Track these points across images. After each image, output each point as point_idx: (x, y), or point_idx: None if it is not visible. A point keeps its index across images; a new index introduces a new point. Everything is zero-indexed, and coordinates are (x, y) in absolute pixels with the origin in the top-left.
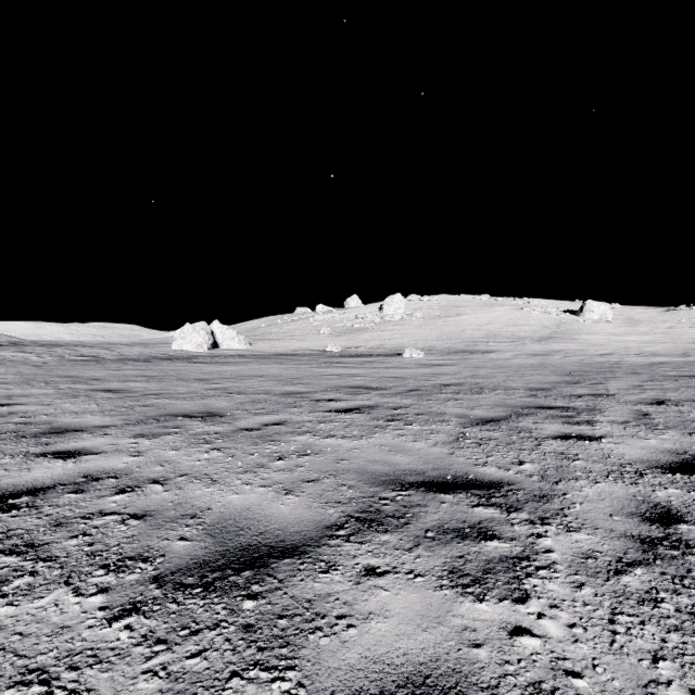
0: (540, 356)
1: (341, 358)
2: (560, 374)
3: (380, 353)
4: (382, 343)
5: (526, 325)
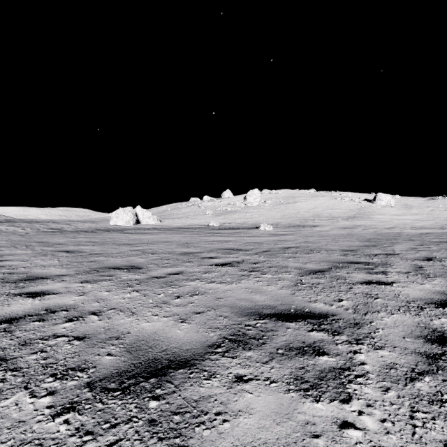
0: (348, 229)
1: (219, 230)
2: (362, 240)
3: (244, 227)
4: (246, 220)
5: (338, 209)
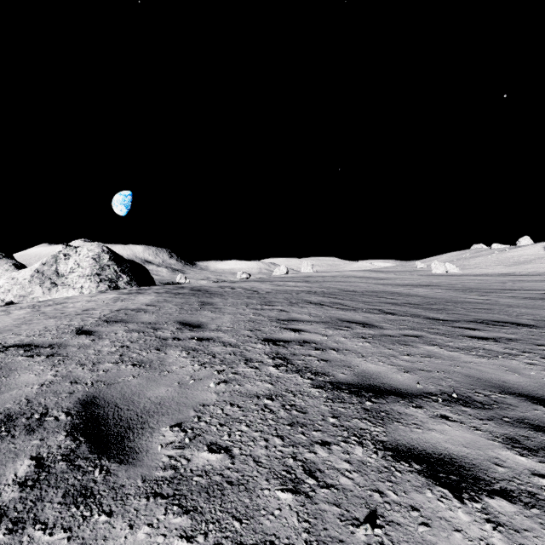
0: None
1: (509, 276)
2: None
3: (531, 274)
4: (537, 270)
5: None
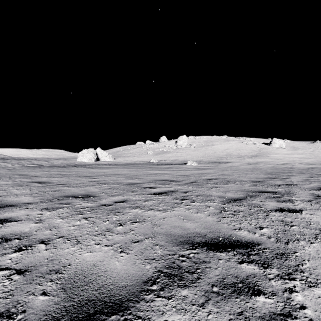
0: (253, 164)
1: (157, 165)
2: (265, 173)
3: (176, 163)
4: (177, 158)
5: (244, 150)
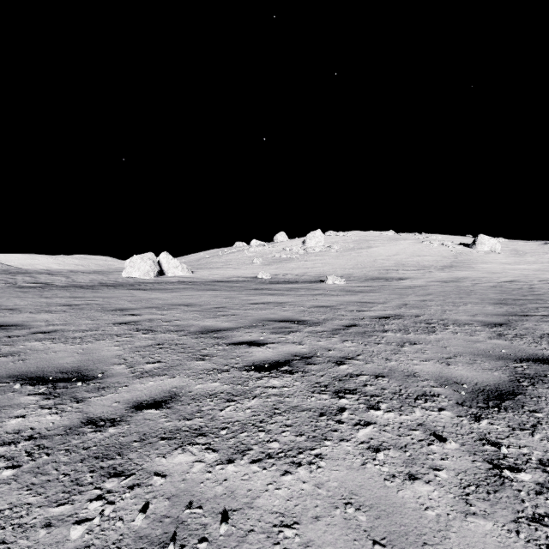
0: (451, 283)
1: (270, 285)
2: (492, 302)
3: (305, 280)
4: (306, 271)
5: (428, 255)
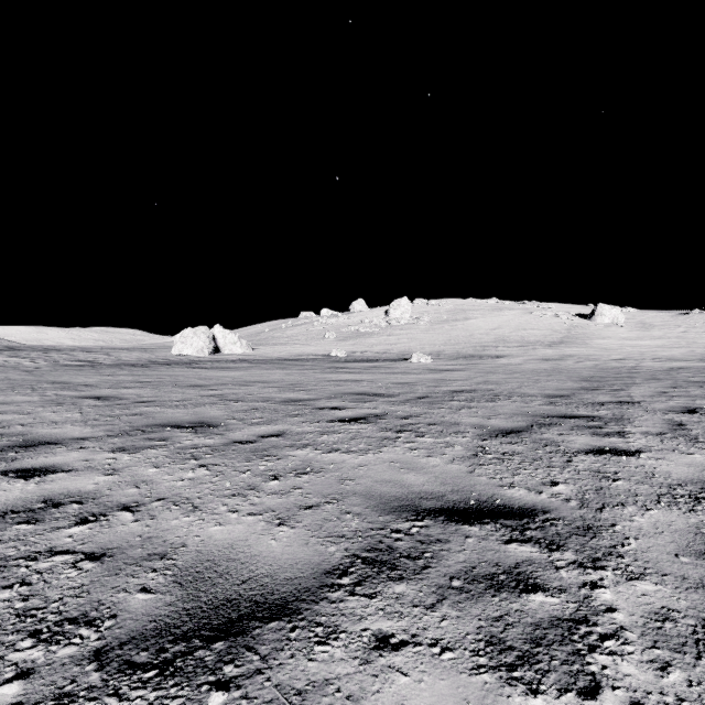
0: (552, 361)
1: (346, 363)
2: (577, 379)
3: (387, 358)
4: (389, 348)
5: (536, 329)
